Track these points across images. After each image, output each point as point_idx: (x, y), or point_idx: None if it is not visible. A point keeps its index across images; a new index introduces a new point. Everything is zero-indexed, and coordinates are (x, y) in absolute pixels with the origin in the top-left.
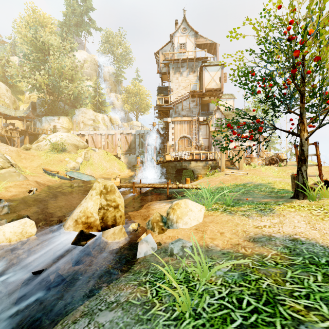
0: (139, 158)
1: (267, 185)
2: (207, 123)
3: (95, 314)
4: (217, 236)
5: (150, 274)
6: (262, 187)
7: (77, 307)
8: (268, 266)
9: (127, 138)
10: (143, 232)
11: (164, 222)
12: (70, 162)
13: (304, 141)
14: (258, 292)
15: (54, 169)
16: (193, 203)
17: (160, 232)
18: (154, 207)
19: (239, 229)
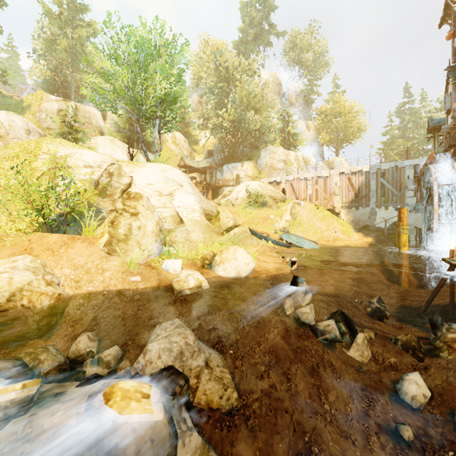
0: (405, 211)
1: None
2: None
3: None
4: None
5: None
6: None
7: None
8: None
9: (352, 180)
10: None
11: None
12: (277, 221)
13: None
14: None
15: (262, 230)
16: None
17: None
18: None
19: None
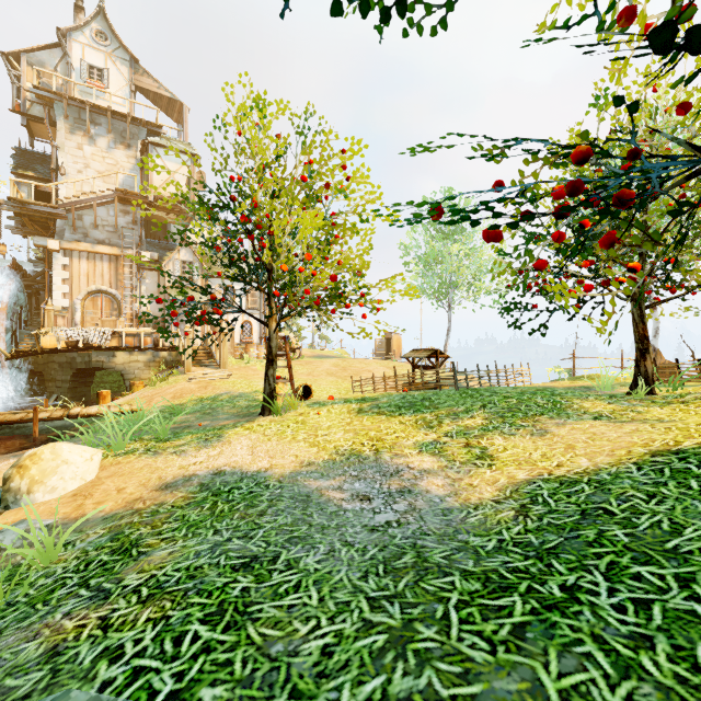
0: None
1: (251, 395)
2: (161, 267)
3: None
4: (111, 497)
5: None
6: (240, 401)
7: None
8: (159, 513)
9: None
10: None
11: None
12: None
13: (273, 334)
14: (121, 546)
15: None
16: (75, 447)
17: None
18: None
19: (156, 475)
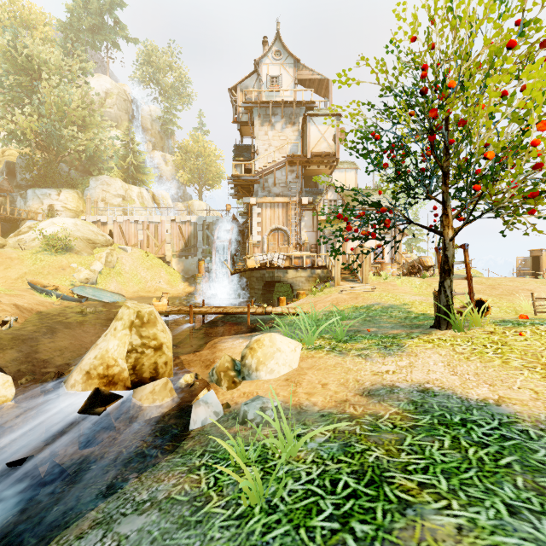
0: (202, 264)
1: (402, 307)
2: (314, 207)
3: (115, 521)
4: (317, 390)
5: (208, 453)
6: (394, 311)
7: (86, 513)
8: (382, 430)
9: (183, 229)
10: (202, 388)
11: (238, 371)
12: (79, 270)
13: (448, 242)
14: (361, 468)
15: (49, 282)
16: (283, 339)
17: (230, 386)
18: (224, 347)
19: (351, 377)
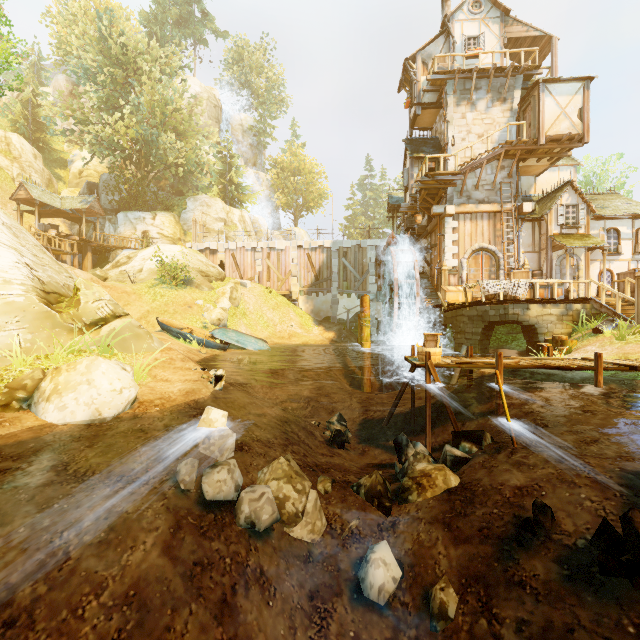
0: (367, 299)
1: None
2: (538, 217)
3: None
4: None
5: None
6: None
7: None
8: None
9: (312, 257)
10: None
11: None
12: (208, 309)
13: None
14: None
15: (181, 323)
16: None
17: None
18: None
19: None
